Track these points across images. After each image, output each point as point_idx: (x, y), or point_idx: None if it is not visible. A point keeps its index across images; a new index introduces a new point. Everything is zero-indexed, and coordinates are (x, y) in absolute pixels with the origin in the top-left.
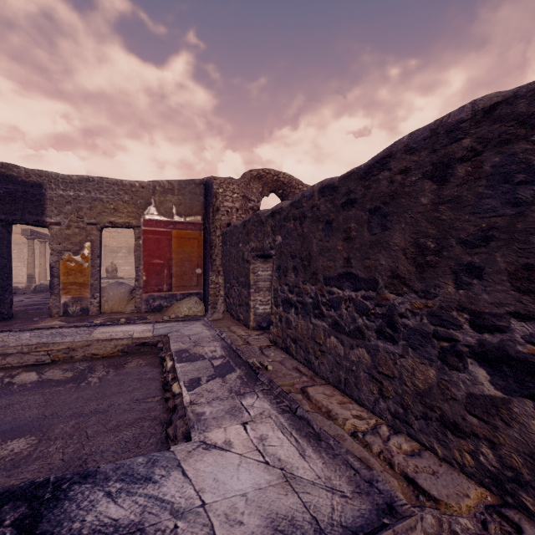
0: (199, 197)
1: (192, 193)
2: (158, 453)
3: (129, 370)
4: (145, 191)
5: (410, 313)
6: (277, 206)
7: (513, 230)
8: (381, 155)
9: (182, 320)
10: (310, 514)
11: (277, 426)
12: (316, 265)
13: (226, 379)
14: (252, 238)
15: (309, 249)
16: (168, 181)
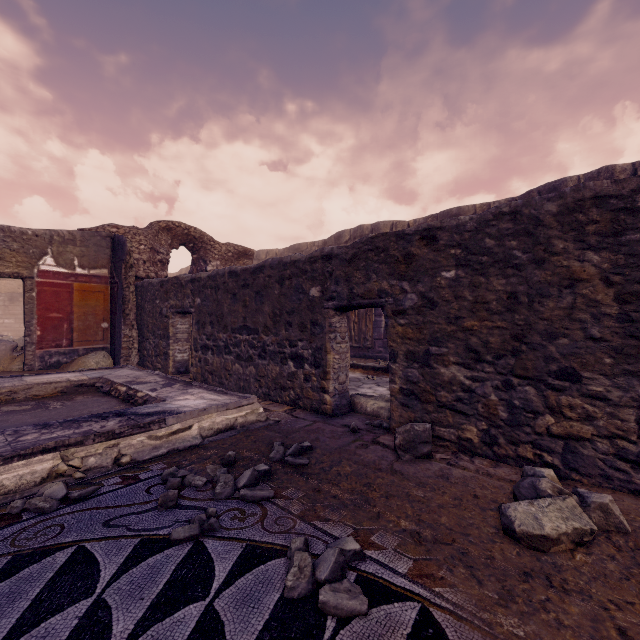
0: (105, 250)
1: (98, 245)
2: (156, 403)
3: (82, 400)
4: (40, 239)
5: (271, 344)
6: (197, 276)
7: (299, 309)
8: (261, 264)
9: (106, 368)
10: (223, 402)
11: (208, 393)
12: (227, 321)
13: (173, 387)
14: (172, 297)
15: (222, 310)
16: (69, 232)
